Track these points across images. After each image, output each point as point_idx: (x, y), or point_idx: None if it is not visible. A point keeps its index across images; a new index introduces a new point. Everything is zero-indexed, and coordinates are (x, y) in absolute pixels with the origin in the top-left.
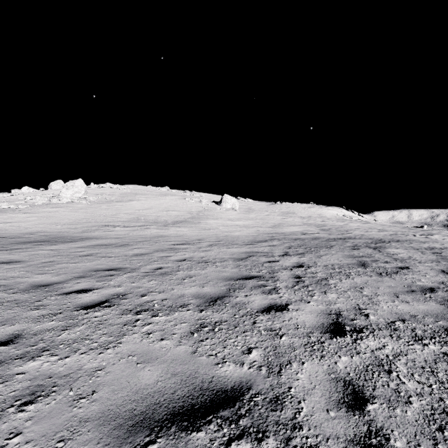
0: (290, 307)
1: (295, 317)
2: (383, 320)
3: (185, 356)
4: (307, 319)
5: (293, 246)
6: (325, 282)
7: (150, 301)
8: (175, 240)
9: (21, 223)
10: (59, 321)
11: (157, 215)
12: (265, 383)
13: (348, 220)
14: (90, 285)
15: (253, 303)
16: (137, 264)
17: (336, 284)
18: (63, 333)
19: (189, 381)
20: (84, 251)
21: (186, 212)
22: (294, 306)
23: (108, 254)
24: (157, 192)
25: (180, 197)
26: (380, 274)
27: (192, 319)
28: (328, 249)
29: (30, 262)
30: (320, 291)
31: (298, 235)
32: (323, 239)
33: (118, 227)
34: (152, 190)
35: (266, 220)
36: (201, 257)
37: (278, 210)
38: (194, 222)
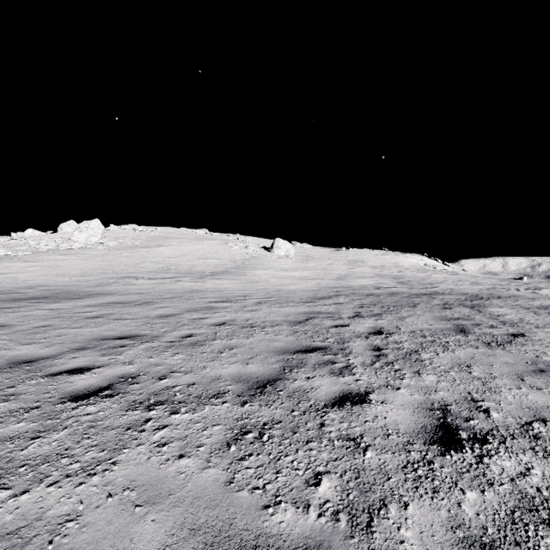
0: (372, 397)
1: (381, 415)
2: (514, 420)
3: (214, 490)
4: (400, 418)
5: (366, 305)
6: (415, 356)
7: (170, 387)
8: (213, 296)
9: (19, 274)
10: (30, 422)
11: (192, 265)
12: (348, 549)
13: (431, 271)
14: (91, 362)
15: (318, 390)
16: (160, 329)
17: (432, 360)
18: (31, 444)
19: (218, 547)
20: (93, 311)
21: (228, 260)
22: (378, 396)
23: (123, 315)
24: (192, 236)
25: (222, 241)
26: (489, 345)
27: (230, 418)
28: (412, 308)
29: (18, 326)
30: (411, 371)
31: (370, 290)
32: (403, 295)
33: (142, 279)
34: (186, 233)
35: (329, 271)
36: (246, 319)
37: (344, 258)
38: (238, 273)
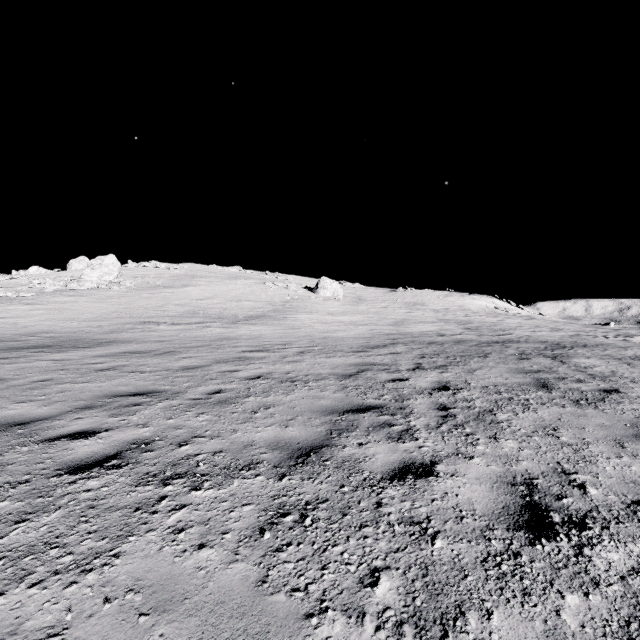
0: (439, 469)
1: (452, 491)
2: (617, 497)
3: (242, 593)
4: (476, 496)
5: (428, 354)
6: (490, 417)
7: (192, 455)
8: (247, 344)
9: (19, 319)
10: (16, 501)
11: (223, 308)
12: None
13: (503, 315)
14: (97, 424)
15: (373, 460)
16: (183, 384)
17: (510, 421)
18: (14, 530)
19: None
20: (104, 362)
21: (266, 303)
22: (447, 467)
23: (140, 367)
24: (224, 274)
25: (258, 280)
26: (577, 403)
27: (264, 496)
28: (482, 359)
29: (13, 380)
30: (486, 435)
31: (433, 337)
32: (472, 343)
33: (164, 324)
34: (216, 271)
35: (383, 315)
36: (285, 372)
37: (401, 300)
38: (277, 318)
